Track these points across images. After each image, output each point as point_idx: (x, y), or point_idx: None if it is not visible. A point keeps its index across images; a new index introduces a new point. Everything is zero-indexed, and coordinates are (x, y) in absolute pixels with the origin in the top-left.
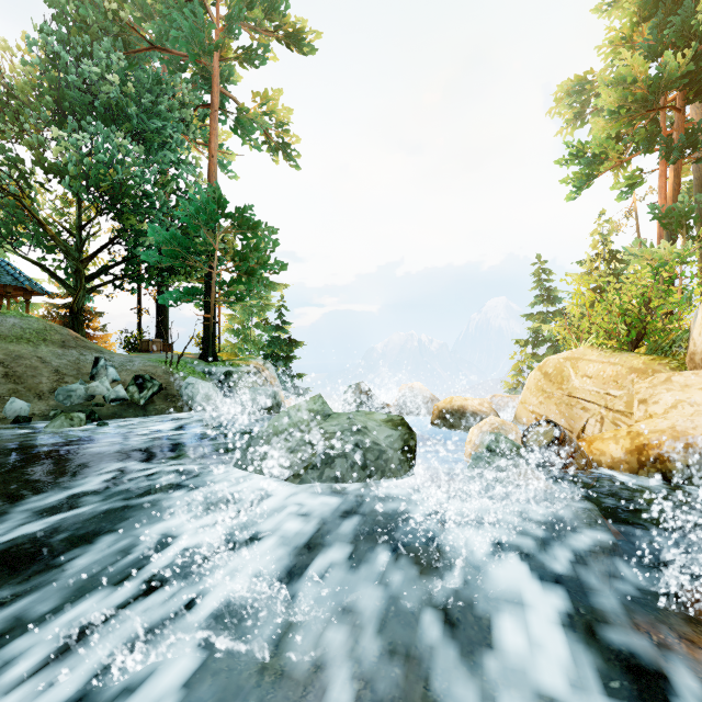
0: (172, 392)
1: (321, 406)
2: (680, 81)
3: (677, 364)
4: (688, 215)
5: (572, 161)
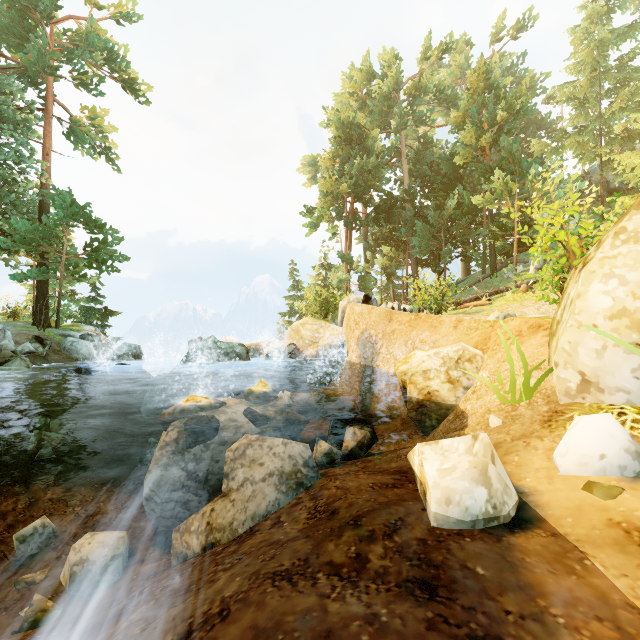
0: (56, 348)
1: (215, 339)
2: (350, 193)
3: (335, 324)
4: (351, 258)
5: (308, 216)
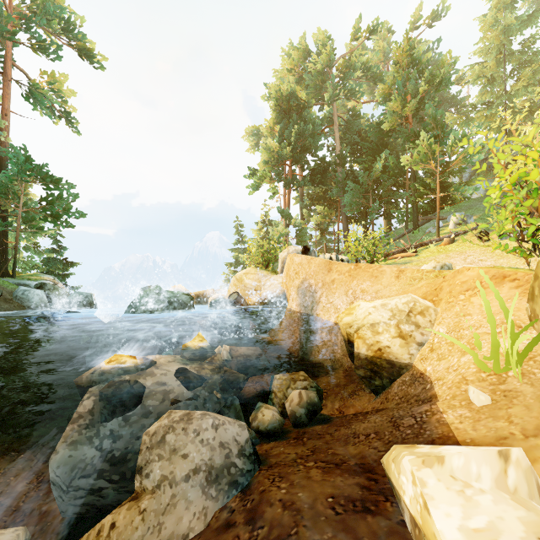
0: (7, 297)
1: (160, 289)
2: (289, 157)
3: (275, 273)
4: (289, 215)
5: (251, 177)
